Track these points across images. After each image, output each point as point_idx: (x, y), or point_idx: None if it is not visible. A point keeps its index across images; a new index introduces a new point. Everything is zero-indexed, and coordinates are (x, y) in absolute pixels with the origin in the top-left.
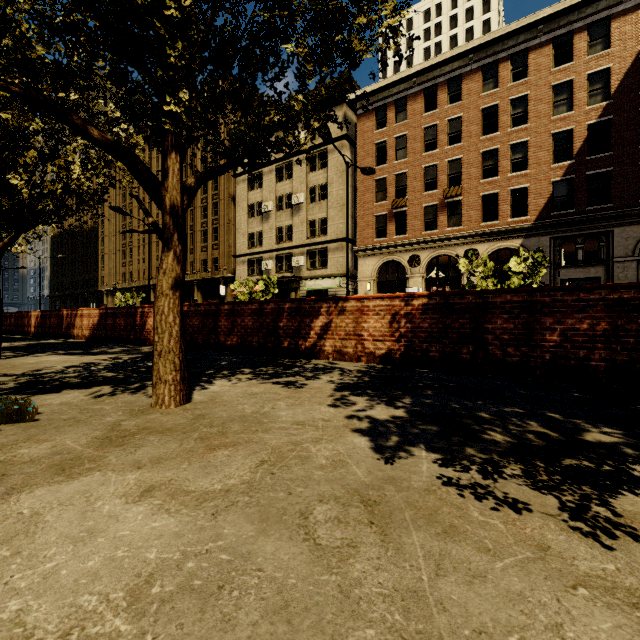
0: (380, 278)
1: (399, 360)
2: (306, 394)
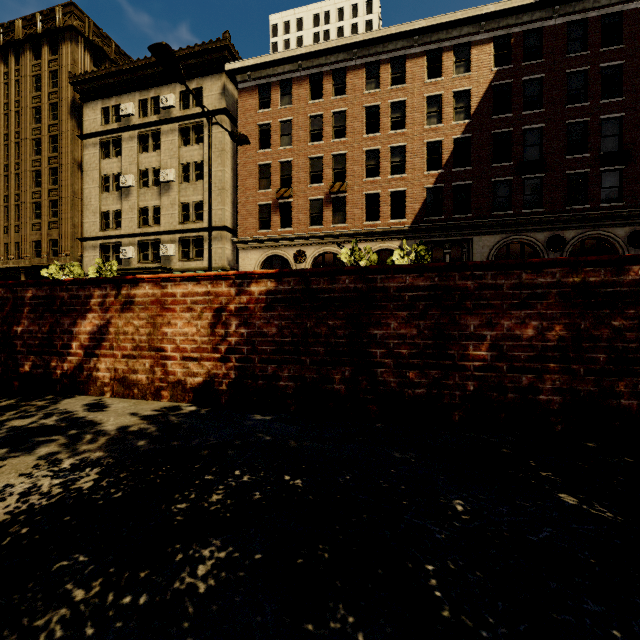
0: None
1: (227, 395)
2: None
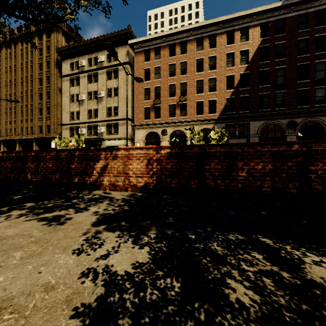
0: (147, 141)
1: (152, 189)
2: (60, 233)
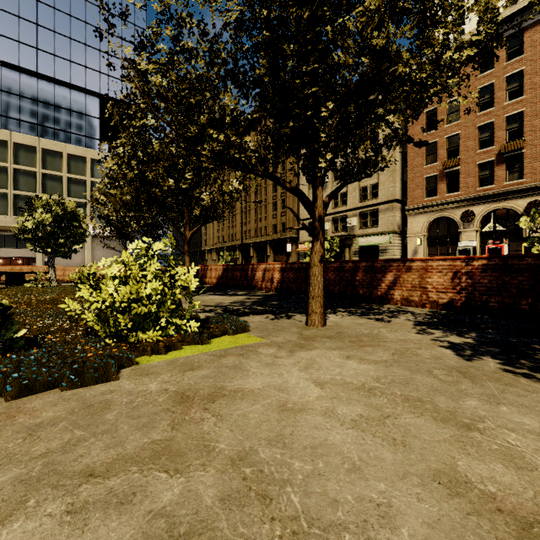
0: (430, 233)
1: (460, 308)
2: (395, 326)
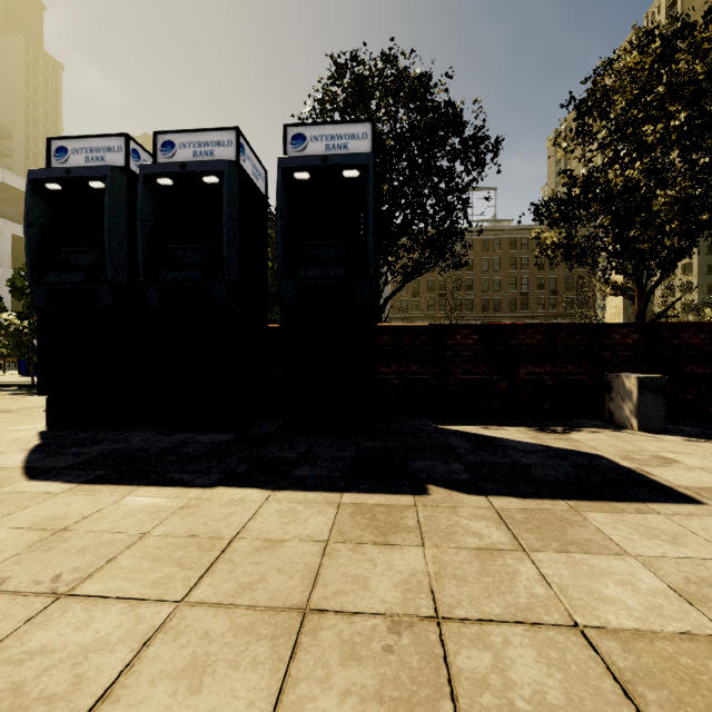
0: None
1: None
2: None
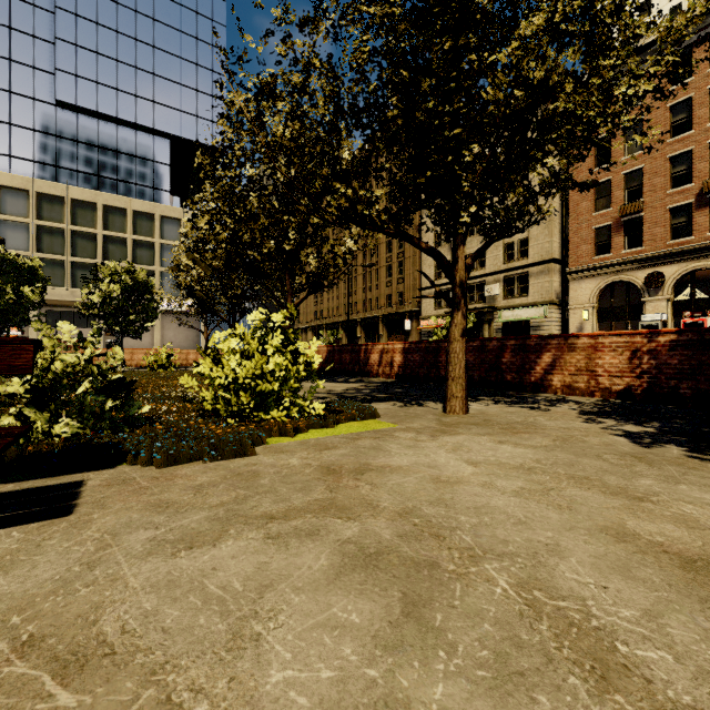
0: (601, 303)
1: (640, 396)
2: (555, 415)
